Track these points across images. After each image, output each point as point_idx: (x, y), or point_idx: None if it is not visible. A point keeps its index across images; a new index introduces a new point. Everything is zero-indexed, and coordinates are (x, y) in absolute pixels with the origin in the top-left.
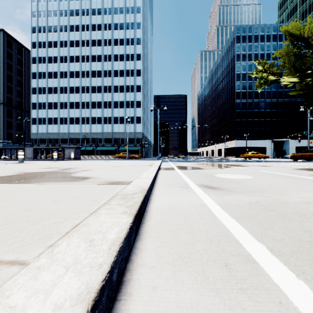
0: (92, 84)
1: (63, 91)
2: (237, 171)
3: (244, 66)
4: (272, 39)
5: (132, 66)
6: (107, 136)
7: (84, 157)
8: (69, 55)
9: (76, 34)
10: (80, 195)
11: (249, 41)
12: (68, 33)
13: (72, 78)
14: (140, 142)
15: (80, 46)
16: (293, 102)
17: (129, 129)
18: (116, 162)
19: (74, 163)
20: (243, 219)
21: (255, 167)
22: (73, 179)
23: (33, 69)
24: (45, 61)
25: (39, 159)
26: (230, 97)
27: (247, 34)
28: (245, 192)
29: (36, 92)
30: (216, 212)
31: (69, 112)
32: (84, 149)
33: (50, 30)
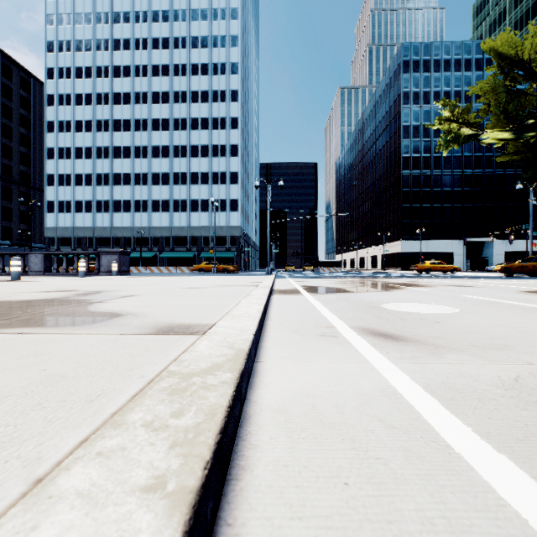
0: (152, 142)
1: (102, 154)
2: (420, 296)
3: (417, 113)
4: (464, 67)
5: (223, 111)
6: (180, 233)
7: (139, 270)
8: (113, 91)
9: (124, 56)
10: (65, 374)
11: (425, 70)
12: (110, 54)
13: (117, 132)
14: (236, 243)
15: (132, 76)
16: (499, 175)
17: (218, 221)
18: (191, 279)
19: (114, 281)
20: (531, 455)
21: (447, 287)
22: (84, 319)
23: (48, 115)
24: (70, 102)
25: (54, 273)
26: (392, 166)
27: (421, 58)
28: (468, 349)
29: (55, 155)
30: (439, 423)
31: (113, 191)
32: (139, 256)
33: (78, 47)
